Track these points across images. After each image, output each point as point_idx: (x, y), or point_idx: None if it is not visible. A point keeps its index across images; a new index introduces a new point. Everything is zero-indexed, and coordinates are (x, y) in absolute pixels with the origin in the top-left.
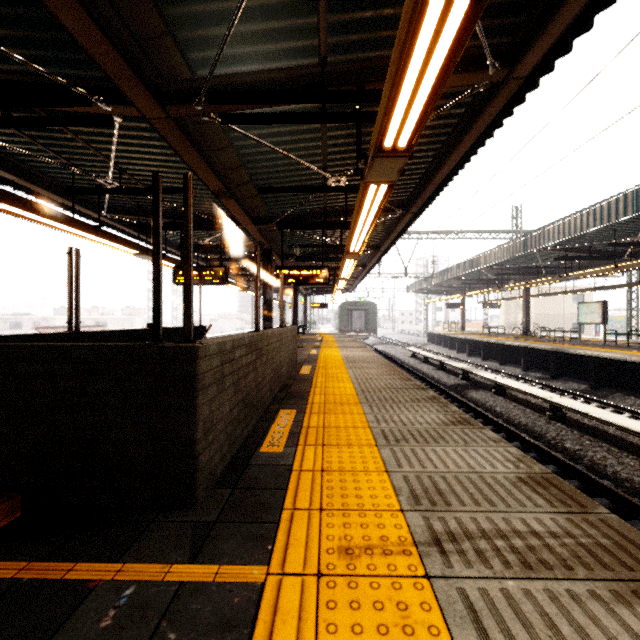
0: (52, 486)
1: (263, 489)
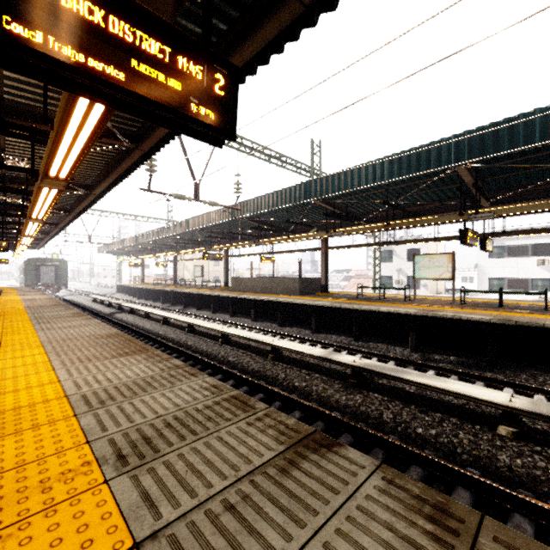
0: None
1: None
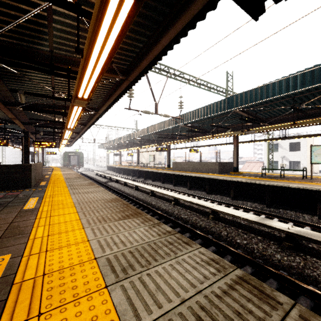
0: (1, 187)
1: (43, 186)
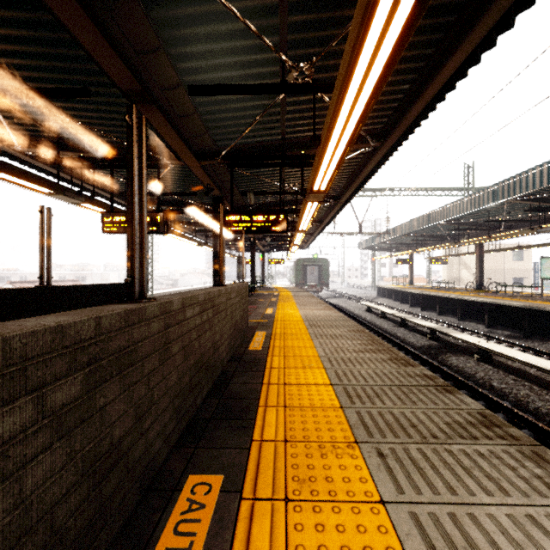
0: None
1: None
